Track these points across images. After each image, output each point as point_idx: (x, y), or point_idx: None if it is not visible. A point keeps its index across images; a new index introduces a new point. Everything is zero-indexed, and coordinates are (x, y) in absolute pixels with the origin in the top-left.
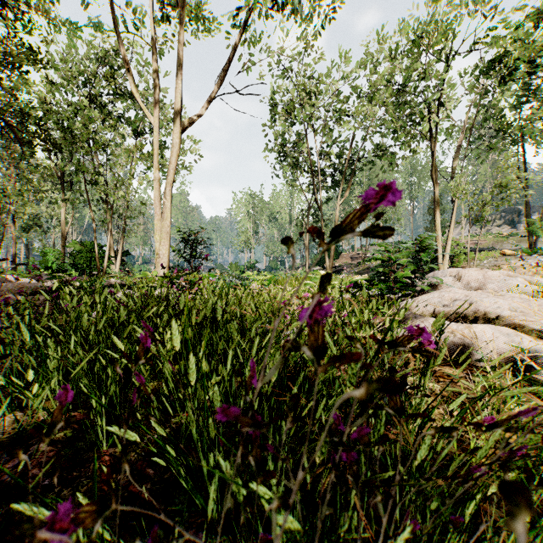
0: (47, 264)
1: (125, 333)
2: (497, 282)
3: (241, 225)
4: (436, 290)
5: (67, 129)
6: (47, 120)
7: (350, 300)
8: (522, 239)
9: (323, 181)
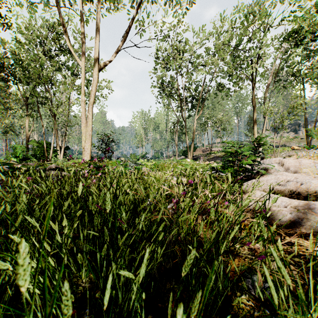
0: (16, 154)
1: (16, 224)
2: (309, 167)
3: (137, 131)
4: (267, 173)
5: (24, 68)
6: (16, 66)
7: (217, 183)
8: (301, 140)
9: (186, 105)
